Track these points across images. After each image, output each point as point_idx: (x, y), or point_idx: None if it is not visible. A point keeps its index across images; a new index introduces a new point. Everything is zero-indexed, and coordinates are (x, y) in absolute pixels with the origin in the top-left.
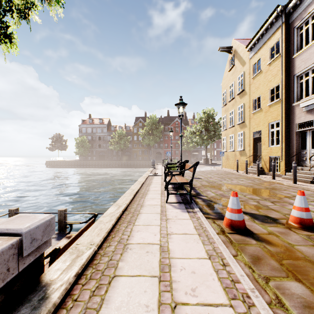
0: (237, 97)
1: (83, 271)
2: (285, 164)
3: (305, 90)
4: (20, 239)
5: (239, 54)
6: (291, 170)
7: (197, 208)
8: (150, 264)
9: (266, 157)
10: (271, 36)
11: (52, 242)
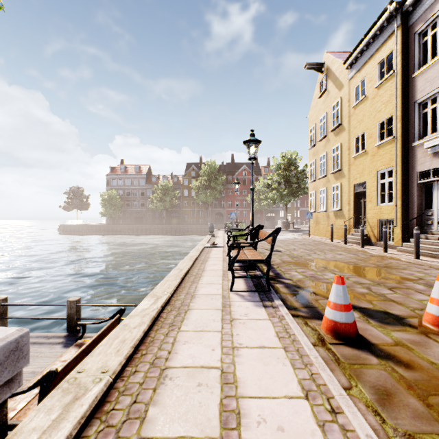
0: (330, 135)
1: (81, 430)
2: (402, 230)
3: (431, 123)
4: None
5: (334, 73)
6: (410, 239)
7: (279, 300)
8: (204, 410)
9: (374, 220)
10: (381, 46)
11: (57, 350)
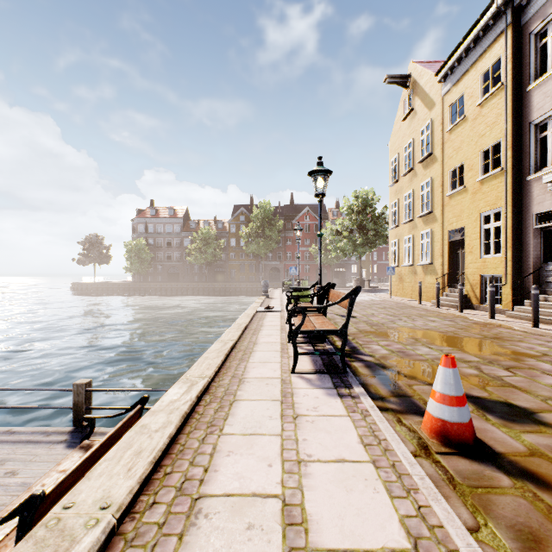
0: (418, 168)
1: None
2: (513, 289)
3: (551, 150)
4: None
5: (423, 89)
6: (523, 301)
7: (360, 387)
8: None
9: (475, 276)
10: (485, 51)
11: (57, 452)
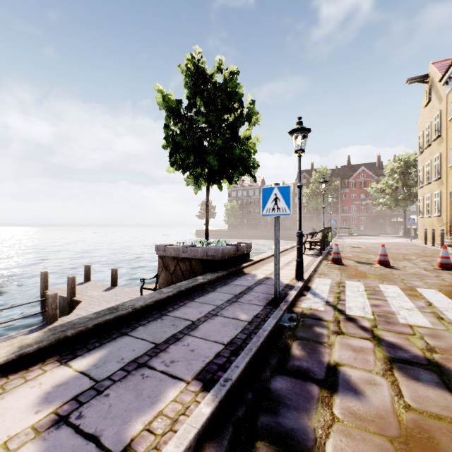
0: (433, 144)
1: (261, 261)
2: None
3: None
4: (247, 244)
5: (436, 86)
6: None
7: (321, 256)
8: (283, 262)
9: None
10: None
11: None
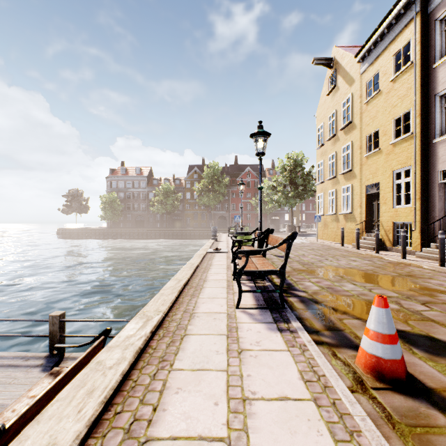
0: (340, 134)
1: None
2: (421, 234)
3: None
4: None
5: (344, 68)
6: (430, 244)
7: (297, 322)
8: None
9: (388, 223)
10: (397, 36)
11: (33, 375)
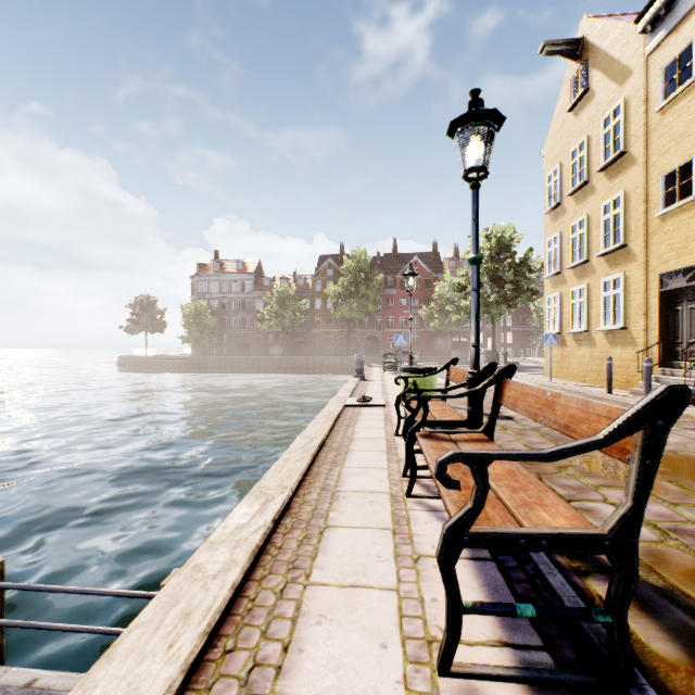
0: (598, 179)
1: None
2: None
3: None
4: None
5: (607, 53)
6: None
7: None
8: None
9: None
10: None
11: None
